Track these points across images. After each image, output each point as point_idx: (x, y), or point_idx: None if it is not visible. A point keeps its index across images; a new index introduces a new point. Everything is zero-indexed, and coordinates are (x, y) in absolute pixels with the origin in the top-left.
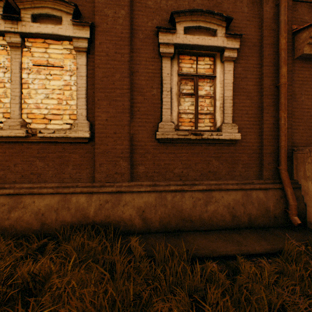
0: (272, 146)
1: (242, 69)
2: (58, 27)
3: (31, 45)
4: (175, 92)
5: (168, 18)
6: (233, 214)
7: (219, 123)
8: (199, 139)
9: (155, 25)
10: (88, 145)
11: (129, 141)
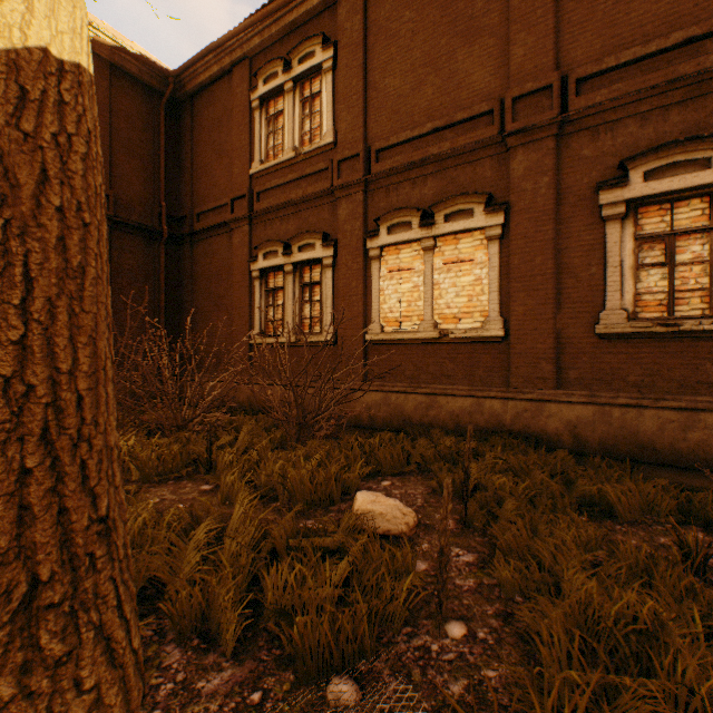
0: None
1: None
2: (469, 221)
3: (441, 244)
4: (629, 265)
5: (616, 163)
6: None
7: None
8: (674, 331)
9: (593, 179)
10: (501, 344)
11: (554, 338)
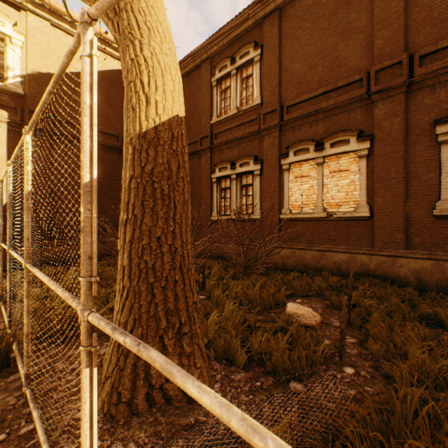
0: None
1: None
2: (346, 147)
3: (328, 161)
4: None
5: (447, 107)
6: None
7: None
8: None
9: (431, 118)
10: (367, 221)
11: (404, 218)
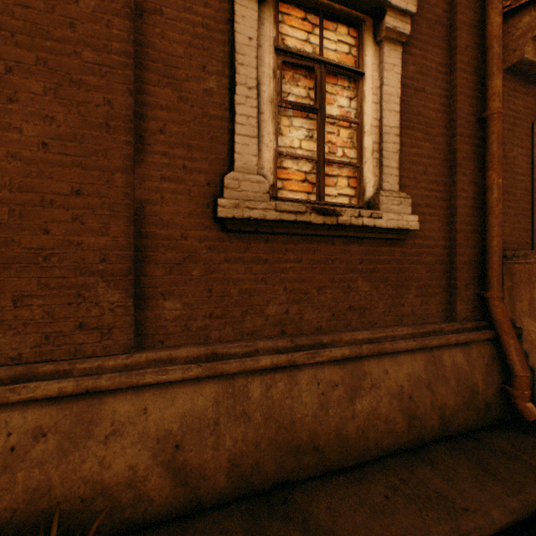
0: (471, 248)
1: (416, 69)
2: None
3: None
4: (269, 95)
5: None
6: (410, 414)
7: (371, 188)
8: (330, 225)
9: None
10: None
11: (131, 221)
